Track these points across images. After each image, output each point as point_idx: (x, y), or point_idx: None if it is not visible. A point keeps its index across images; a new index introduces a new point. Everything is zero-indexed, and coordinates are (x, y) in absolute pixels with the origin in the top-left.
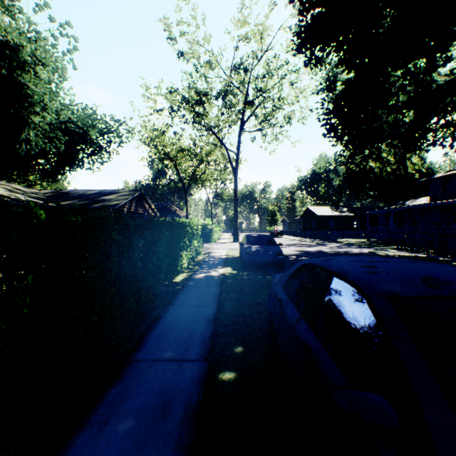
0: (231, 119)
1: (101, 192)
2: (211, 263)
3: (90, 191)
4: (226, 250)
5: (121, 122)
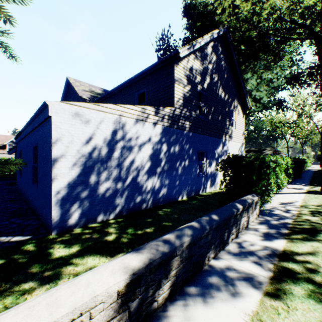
0: (318, 109)
1: (259, 149)
2: (310, 170)
3: (255, 149)
4: (315, 168)
5: (260, 121)
